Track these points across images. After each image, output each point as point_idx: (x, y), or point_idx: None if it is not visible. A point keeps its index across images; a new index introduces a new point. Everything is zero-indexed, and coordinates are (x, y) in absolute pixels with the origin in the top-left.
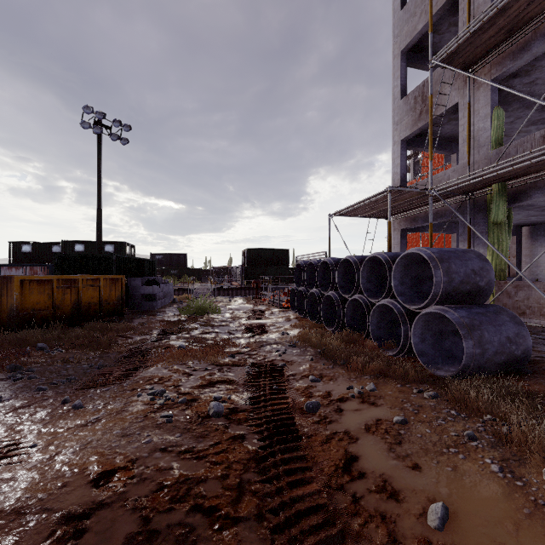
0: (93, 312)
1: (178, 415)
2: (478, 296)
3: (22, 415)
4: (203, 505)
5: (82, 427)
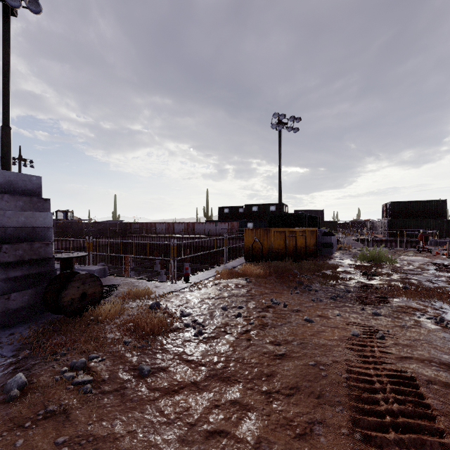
0: (302, 253)
1: None
2: None
3: (345, 311)
4: None
5: (402, 328)
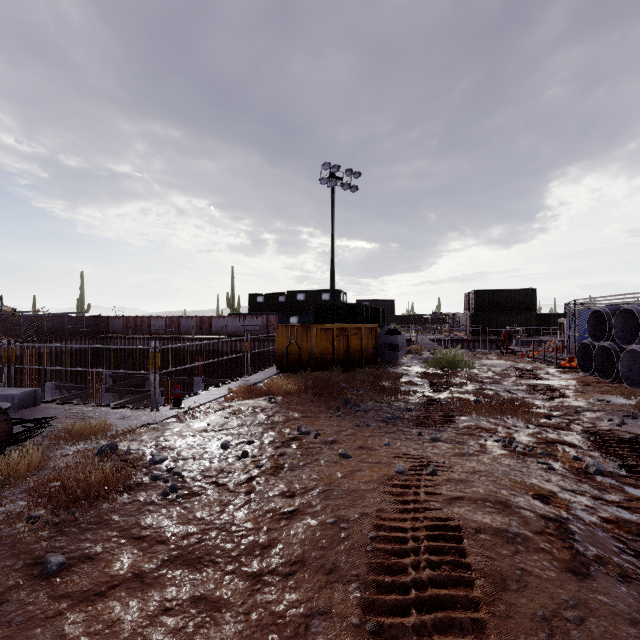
0: (356, 359)
1: (554, 465)
2: None
3: (397, 438)
4: None
5: (463, 456)
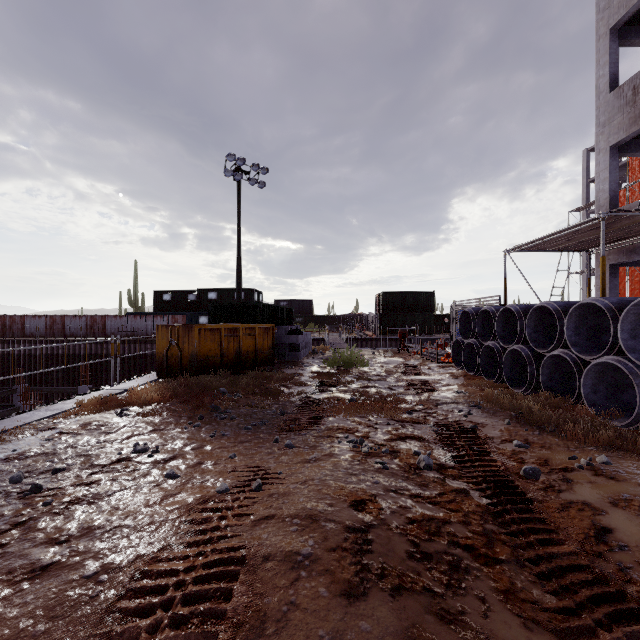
0: (250, 360)
1: (390, 464)
2: None
3: (249, 448)
4: (458, 542)
5: (307, 463)
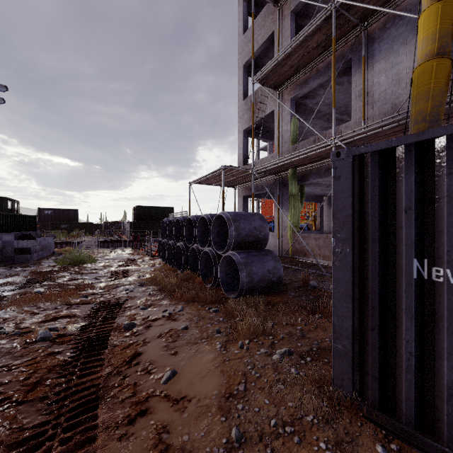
0: None
1: (6, 344)
2: (259, 244)
3: None
4: None
5: None
